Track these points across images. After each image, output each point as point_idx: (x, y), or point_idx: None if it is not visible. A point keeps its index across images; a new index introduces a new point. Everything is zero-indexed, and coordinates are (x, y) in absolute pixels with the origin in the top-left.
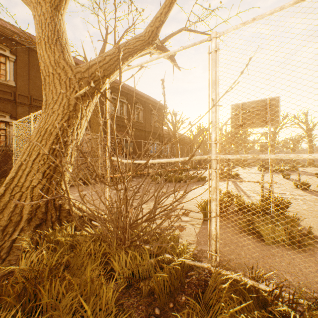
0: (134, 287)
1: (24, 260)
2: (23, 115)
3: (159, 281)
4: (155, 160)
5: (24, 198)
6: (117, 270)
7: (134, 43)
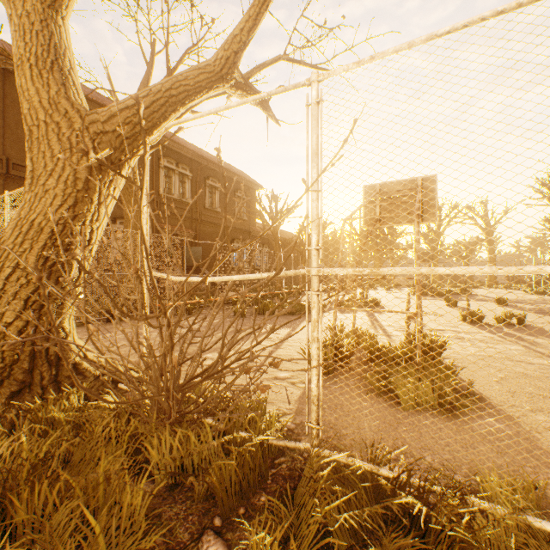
0: (183, 487)
1: None
2: None
3: (222, 474)
4: (224, 276)
5: None
6: (155, 461)
7: (195, 76)
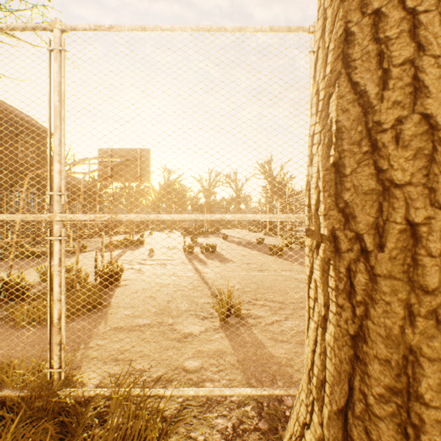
0: None
1: None
2: None
3: None
4: None
5: None
6: None
7: None
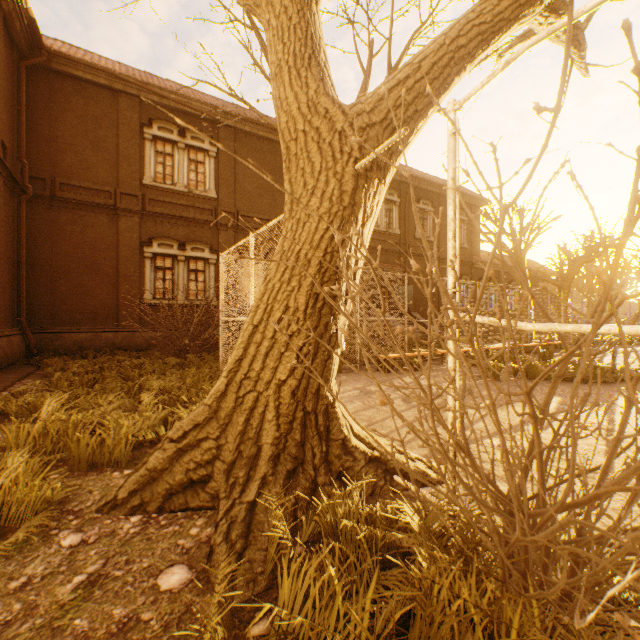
0: None
1: (286, 579)
2: (227, 245)
3: None
4: None
5: (262, 405)
6: None
7: (494, 6)
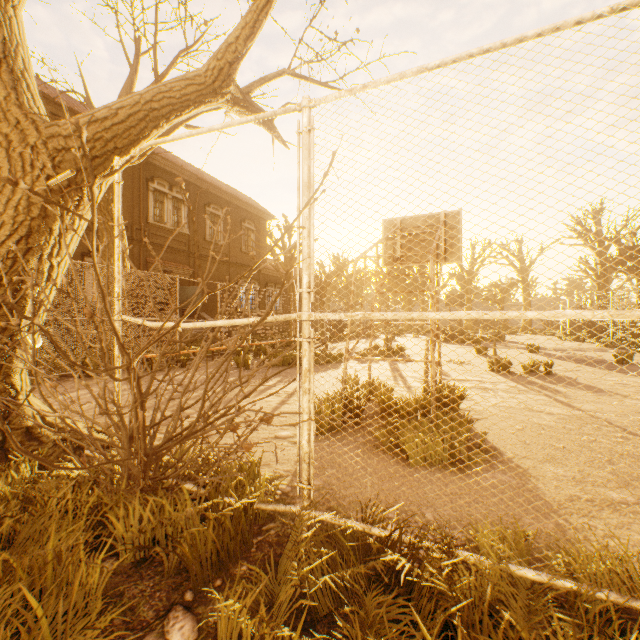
0: (153, 562)
1: None
2: None
3: (195, 543)
4: (207, 322)
5: None
6: (121, 535)
7: (182, 88)
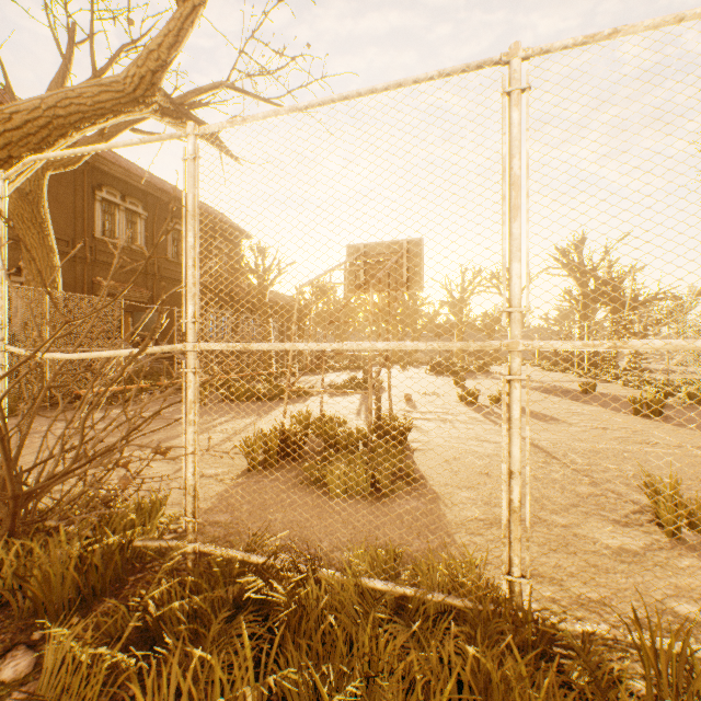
0: (9, 607)
1: None
2: None
3: (50, 582)
4: (93, 352)
5: None
6: None
7: (95, 95)
